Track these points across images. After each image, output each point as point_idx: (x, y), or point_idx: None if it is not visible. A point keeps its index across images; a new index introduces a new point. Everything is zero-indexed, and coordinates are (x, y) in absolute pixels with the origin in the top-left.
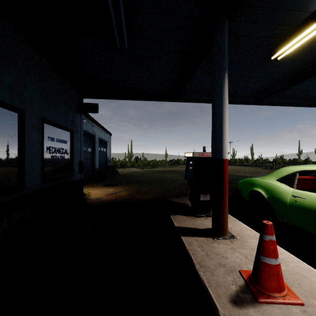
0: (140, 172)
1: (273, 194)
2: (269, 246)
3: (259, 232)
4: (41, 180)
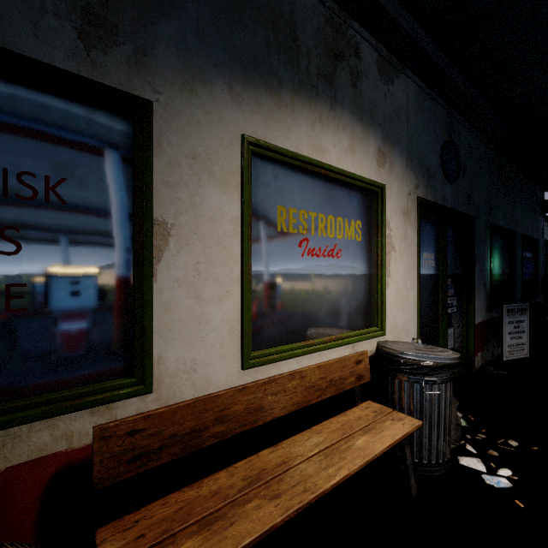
0: None
1: None
2: None
3: None
4: (520, 297)
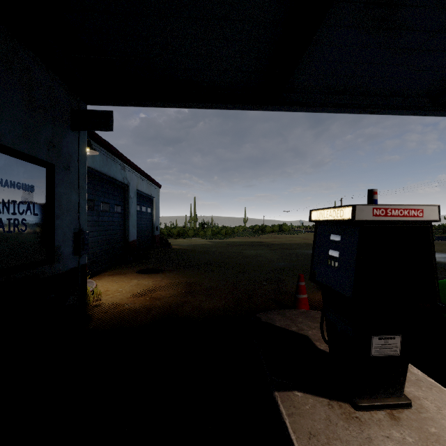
0: (206, 244)
1: None
2: None
3: None
4: None
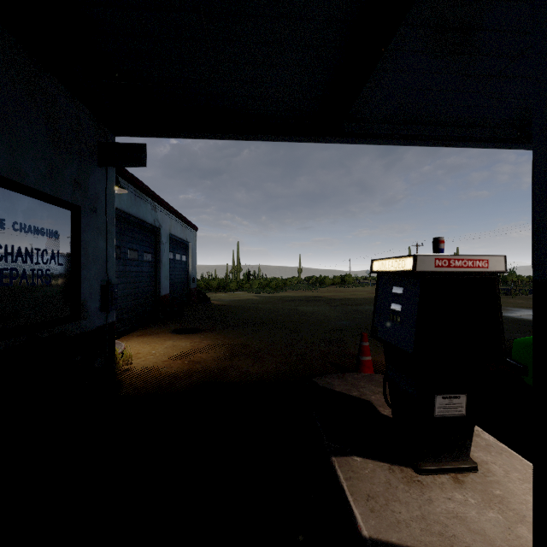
0: (252, 300)
1: None
2: None
3: None
4: None
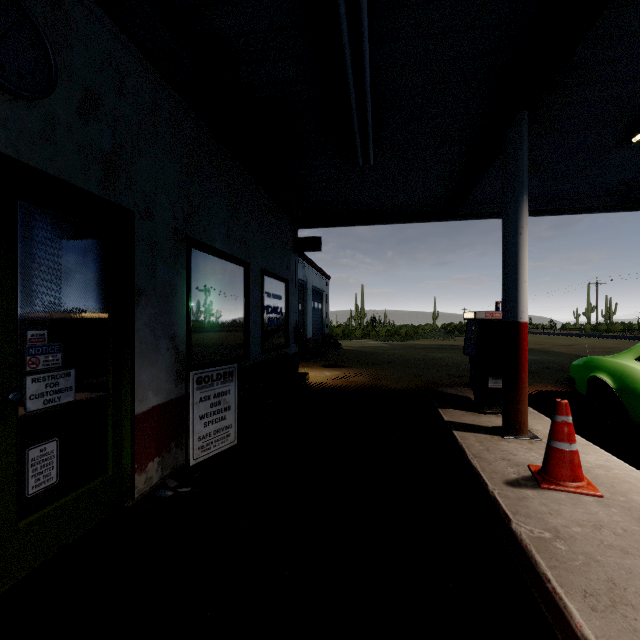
0: (382, 346)
1: (624, 383)
2: (561, 428)
3: (595, 445)
4: (261, 349)
